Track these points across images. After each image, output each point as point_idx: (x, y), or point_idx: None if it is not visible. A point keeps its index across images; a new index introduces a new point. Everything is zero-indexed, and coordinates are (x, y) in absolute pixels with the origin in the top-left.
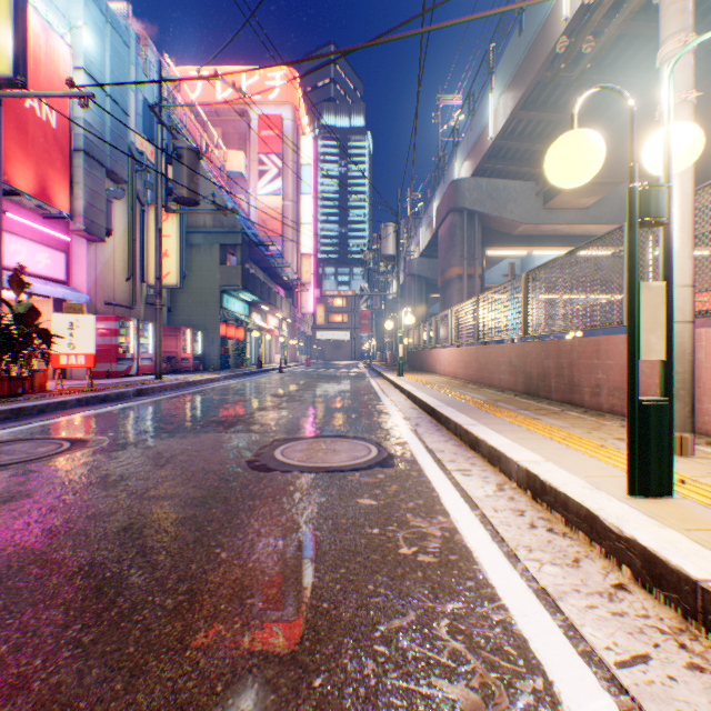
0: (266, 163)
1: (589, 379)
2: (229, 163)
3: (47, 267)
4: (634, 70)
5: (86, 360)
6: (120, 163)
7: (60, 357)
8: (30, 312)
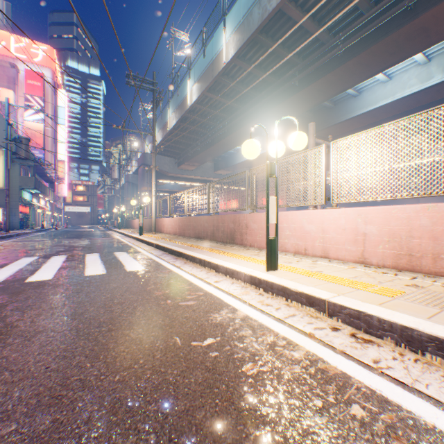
0: (31, 101)
1: (156, 226)
2: (1, 96)
3: None
4: (193, 140)
5: None
6: None
7: None
8: None
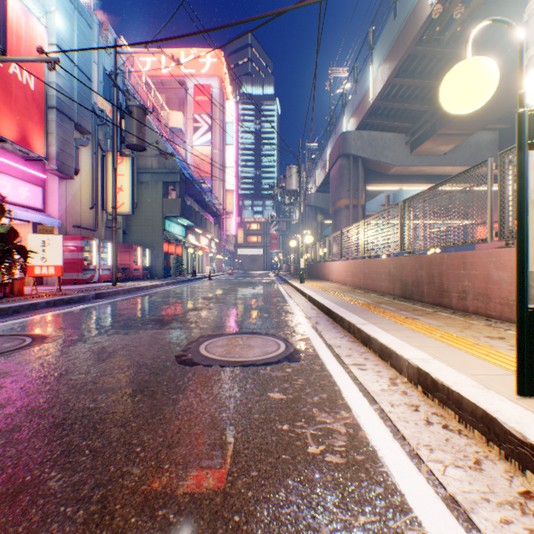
0: (199, 121)
1: (456, 286)
2: (171, 121)
3: (27, 198)
4: (484, 45)
5: (55, 270)
6: (85, 118)
7: (35, 268)
8: (10, 233)
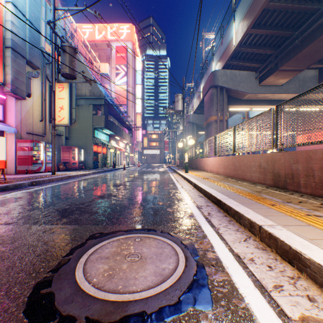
0: (119, 69)
1: None
2: (101, 69)
3: None
4: (318, 1)
5: None
6: (35, 58)
7: None
8: None
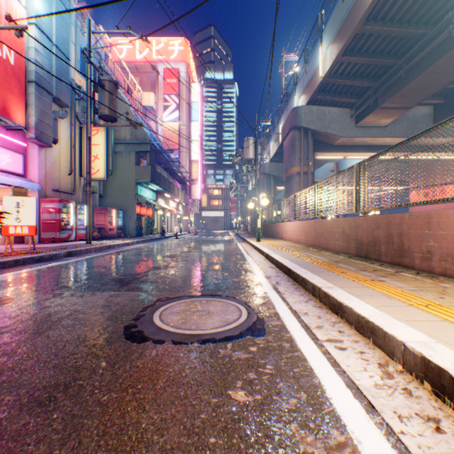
0: (168, 101)
1: (420, 246)
2: (144, 101)
3: (8, 164)
4: (425, 24)
5: (29, 230)
6: (63, 93)
7: (9, 228)
8: None
